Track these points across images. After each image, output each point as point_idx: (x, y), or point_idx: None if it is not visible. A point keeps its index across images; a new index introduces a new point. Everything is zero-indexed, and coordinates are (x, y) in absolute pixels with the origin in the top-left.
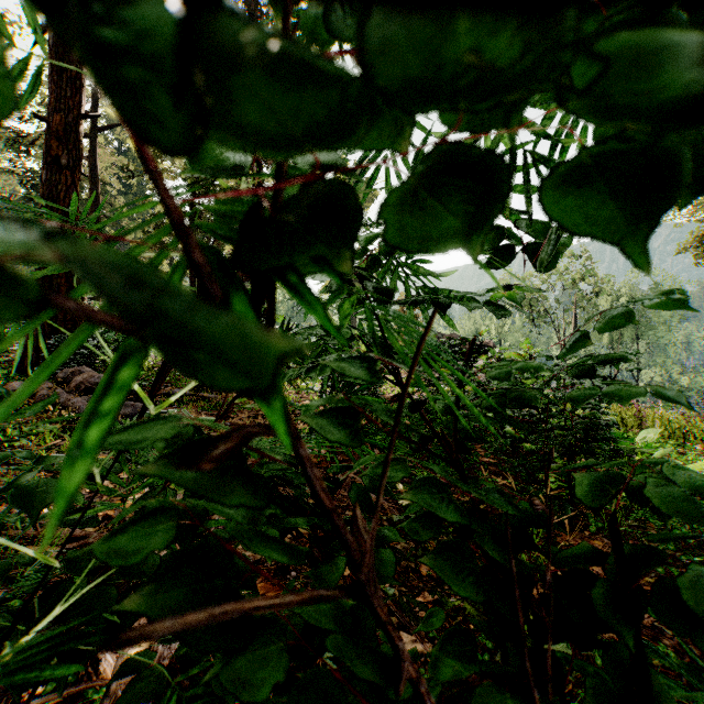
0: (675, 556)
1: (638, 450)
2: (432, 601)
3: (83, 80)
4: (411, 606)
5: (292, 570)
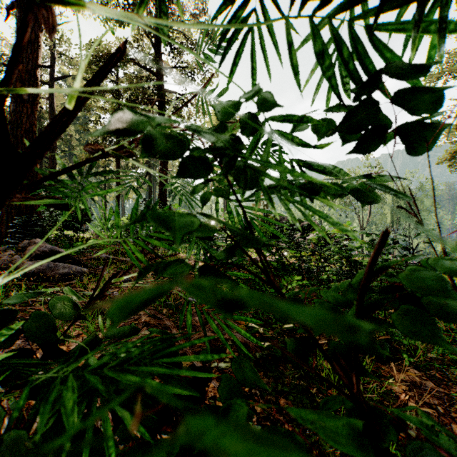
0: None
1: None
2: None
3: (39, 42)
4: None
5: None
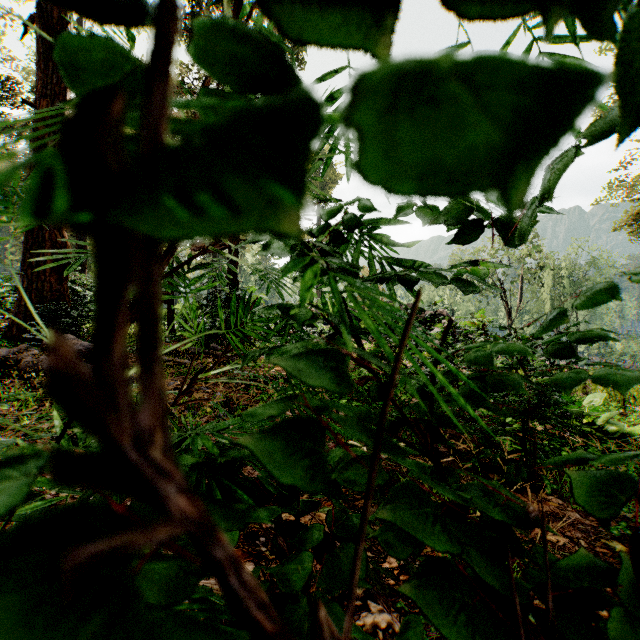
0: (627, 516)
1: (586, 413)
2: (398, 566)
3: None
4: (378, 572)
5: (260, 535)
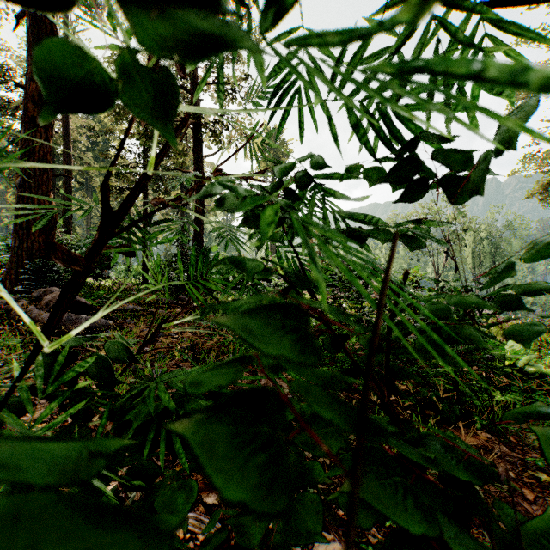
0: None
1: (508, 356)
2: None
3: None
4: (329, 503)
5: None
